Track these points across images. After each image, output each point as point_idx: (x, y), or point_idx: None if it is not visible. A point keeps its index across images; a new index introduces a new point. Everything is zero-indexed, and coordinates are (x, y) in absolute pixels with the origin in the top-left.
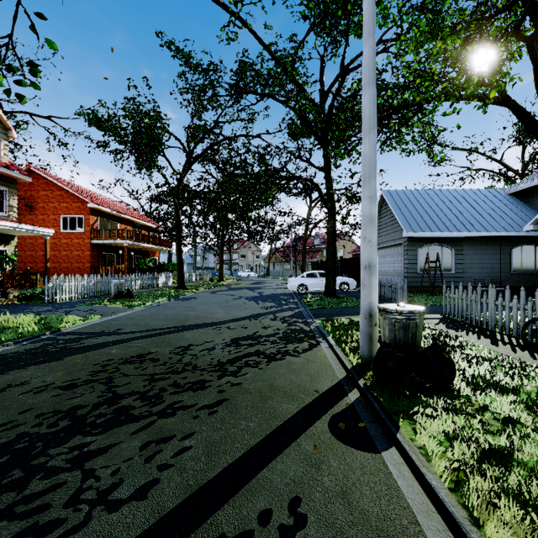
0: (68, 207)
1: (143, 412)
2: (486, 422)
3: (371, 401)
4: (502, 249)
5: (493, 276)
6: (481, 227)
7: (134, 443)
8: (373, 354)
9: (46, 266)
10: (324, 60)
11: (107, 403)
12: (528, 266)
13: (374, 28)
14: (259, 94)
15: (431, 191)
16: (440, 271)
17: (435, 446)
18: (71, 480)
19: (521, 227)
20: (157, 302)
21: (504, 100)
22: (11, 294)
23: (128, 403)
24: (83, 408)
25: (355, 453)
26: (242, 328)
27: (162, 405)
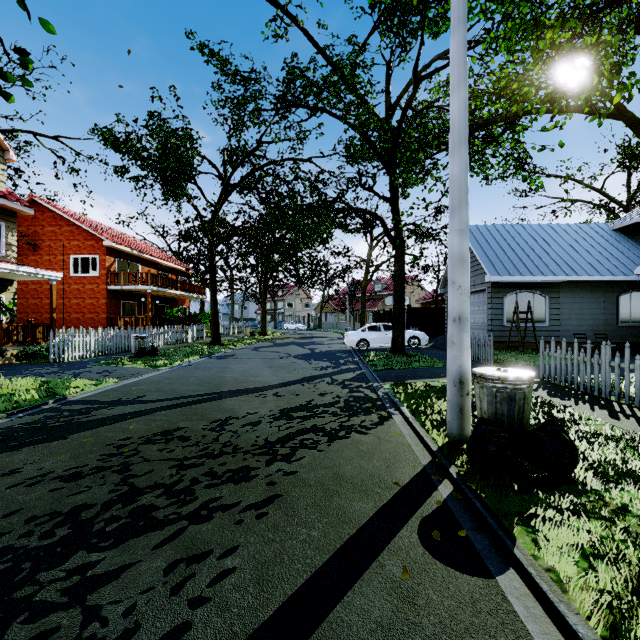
0: (79, 245)
1: (169, 514)
2: (631, 530)
3: (471, 498)
4: (606, 296)
5: (596, 329)
6: (581, 270)
7: (157, 563)
8: (465, 431)
9: (52, 317)
10: (390, 66)
11: (121, 500)
12: (638, 317)
13: (465, 13)
14: (311, 108)
15: (519, 226)
16: (533, 324)
17: (569, 568)
18: (67, 624)
19: (630, 270)
20: (187, 361)
21: (619, 112)
22: (8, 352)
23: (149, 500)
24: (89, 508)
25: (460, 579)
26: (293, 395)
27: (194, 504)
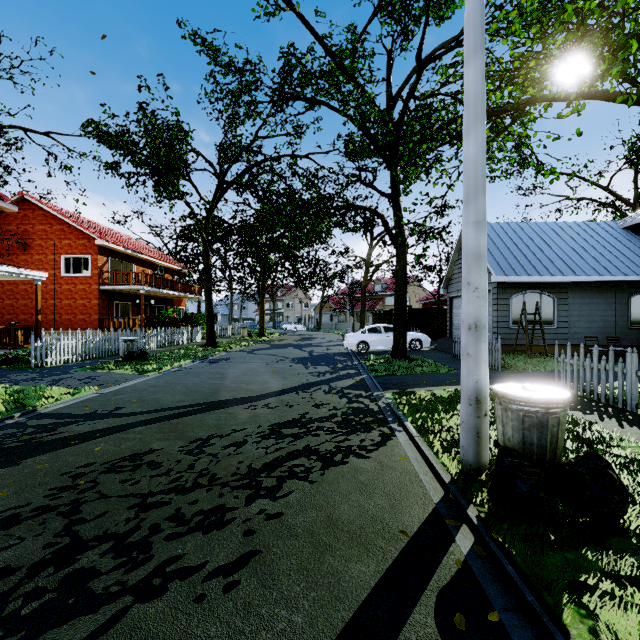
0: (71, 244)
1: (110, 585)
2: None
3: (500, 558)
4: (617, 297)
5: (607, 331)
6: (591, 269)
7: None
8: (482, 459)
9: (36, 319)
10: (391, 55)
11: (55, 561)
12: None
13: None
14: (308, 100)
15: (525, 224)
16: (541, 326)
17: None
18: None
19: None
20: (178, 365)
21: None
22: None
23: (90, 561)
24: (11, 574)
25: None
26: (286, 406)
27: (147, 567)
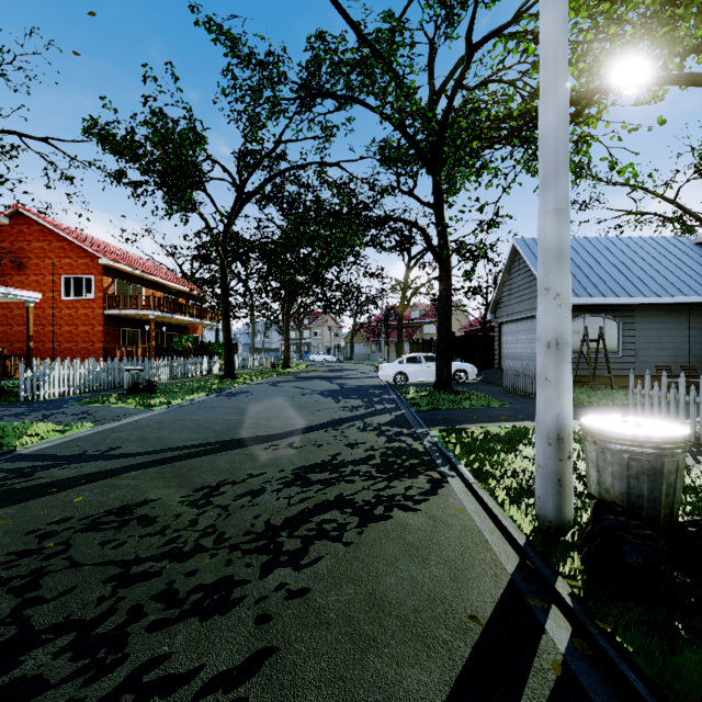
0: (72, 264)
1: None
2: None
3: (615, 661)
4: (691, 321)
5: (679, 360)
6: (661, 290)
7: None
8: (565, 514)
9: (28, 346)
10: (434, 44)
11: None
12: None
13: None
14: (339, 97)
15: (584, 239)
16: (606, 354)
17: None
18: None
19: None
20: (190, 399)
21: None
22: None
23: (37, 665)
24: None
25: None
26: (313, 446)
27: (116, 675)
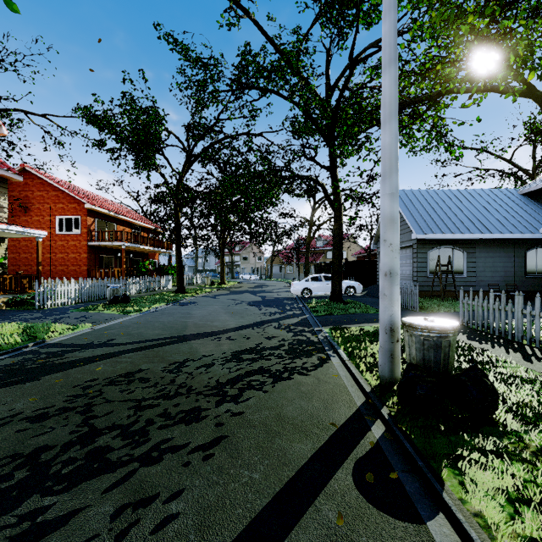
0: (64, 208)
1: (122, 456)
2: None
3: (402, 440)
4: (516, 251)
5: (507, 280)
6: (494, 228)
7: (105, 508)
8: (395, 374)
9: (38, 269)
10: (330, 53)
11: (80, 442)
12: None
13: None
14: (261, 89)
15: (441, 191)
16: (452, 275)
17: (496, 513)
18: None
19: (536, 228)
20: (154, 307)
21: (529, 90)
22: None
23: (105, 442)
24: (50, 449)
25: (392, 524)
26: (244, 338)
27: (147, 445)
